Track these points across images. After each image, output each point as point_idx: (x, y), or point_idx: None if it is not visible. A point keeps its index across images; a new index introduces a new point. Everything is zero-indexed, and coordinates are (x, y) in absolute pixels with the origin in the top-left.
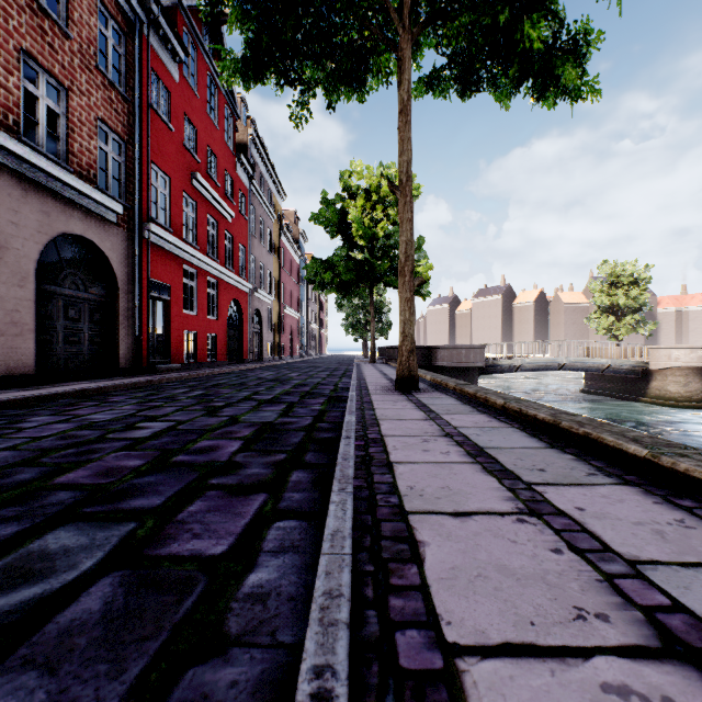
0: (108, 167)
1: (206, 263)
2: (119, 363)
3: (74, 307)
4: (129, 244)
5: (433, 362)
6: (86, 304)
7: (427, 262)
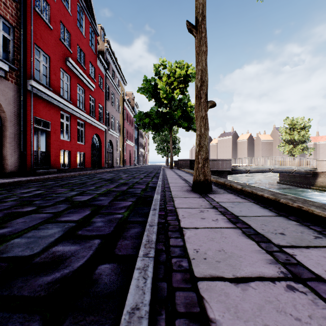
0: None
1: (76, 111)
2: (7, 169)
3: None
4: (17, 92)
5: None
6: None
7: None
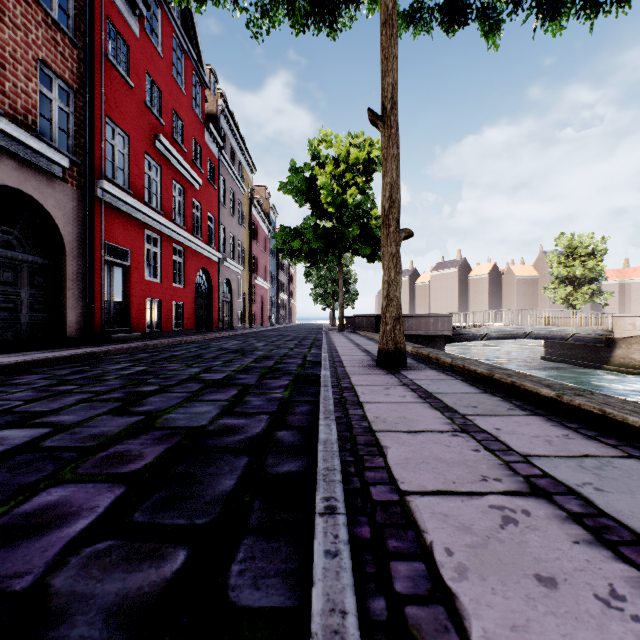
0: (52, 115)
1: (171, 229)
2: (66, 332)
3: (7, 269)
4: (80, 202)
5: None
6: (24, 266)
7: None
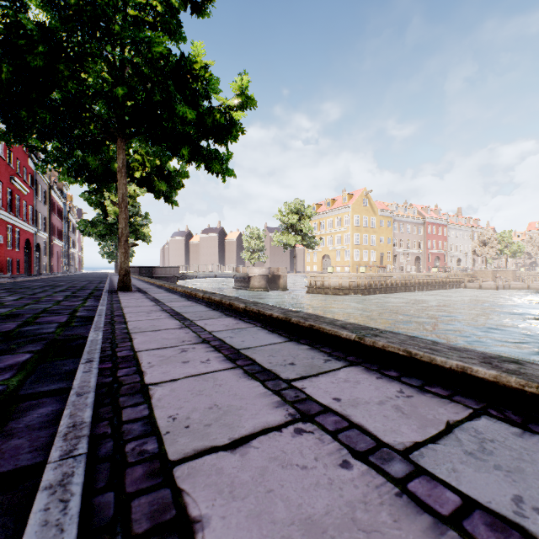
0: None
1: (17, 222)
2: None
3: None
4: None
5: (154, 274)
6: None
7: (147, 228)
